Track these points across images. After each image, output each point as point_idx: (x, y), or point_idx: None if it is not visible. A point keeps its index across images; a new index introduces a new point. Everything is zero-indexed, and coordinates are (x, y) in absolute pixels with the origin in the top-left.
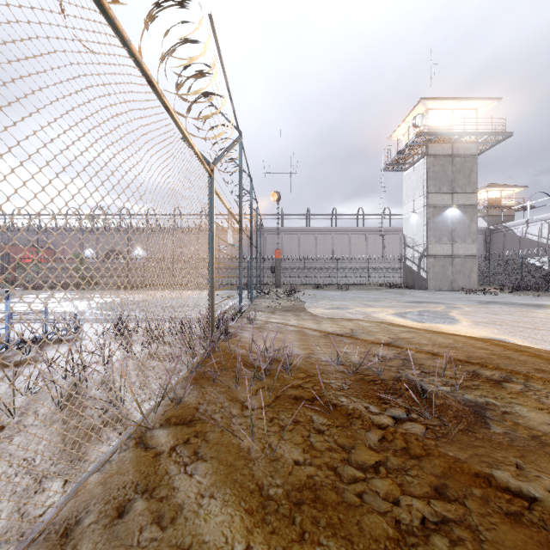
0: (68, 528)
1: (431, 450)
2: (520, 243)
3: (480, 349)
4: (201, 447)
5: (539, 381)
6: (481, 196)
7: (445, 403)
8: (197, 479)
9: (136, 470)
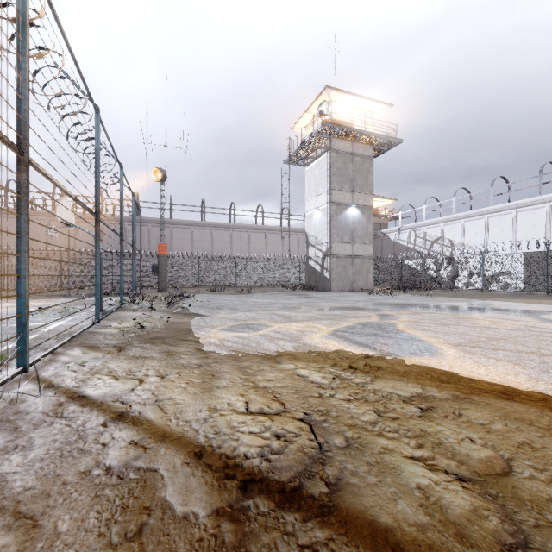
0: None
1: None
2: (394, 248)
3: None
4: None
5: None
6: None
7: None
8: None
9: None
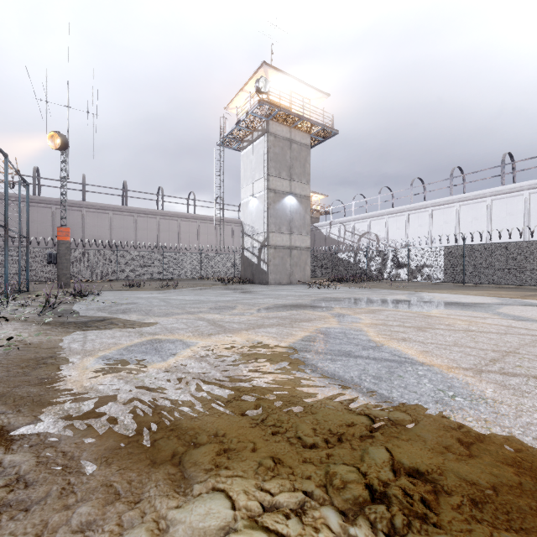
0: None
1: None
2: (326, 241)
3: None
4: None
5: None
6: None
7: None
8: None
9: None
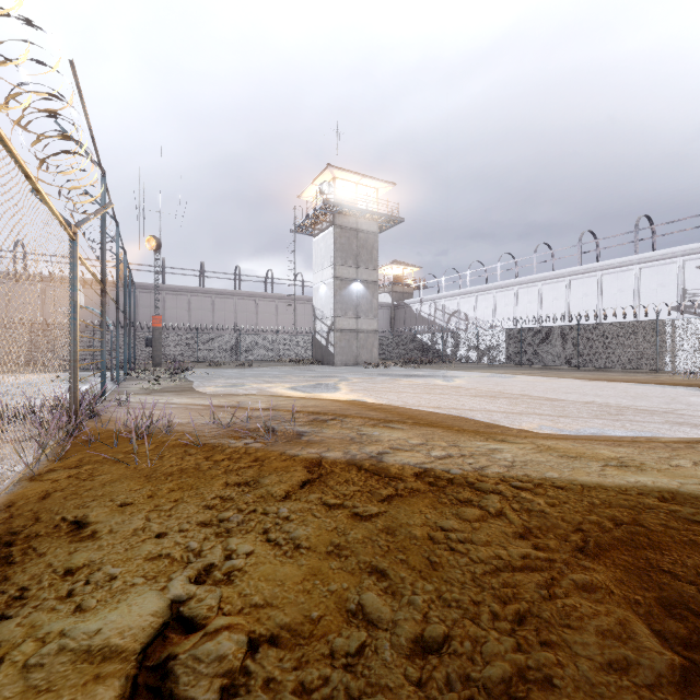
0: (3, 508)
1: (259, 450)
2: (416, 320)
3: (335, 405)
4: (93, 472)
5: (351, 417)
6: (388, 271)
7: (284, 433)
8: (96, 480)
9: (40, 486)
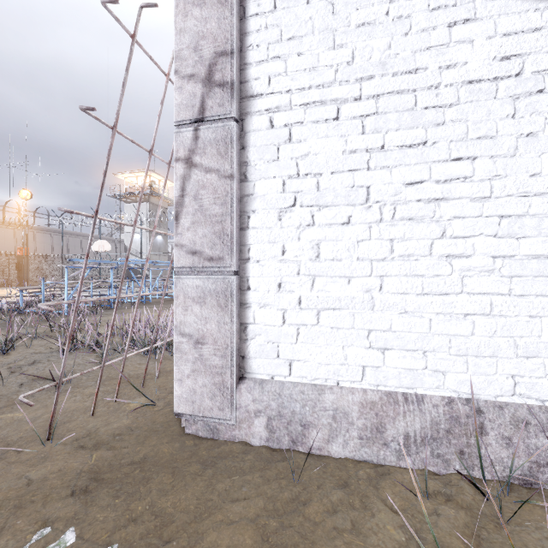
0: None
1: None
2: None
3: None
4: None
5: None
6: None
7: None
8: None
9: None
